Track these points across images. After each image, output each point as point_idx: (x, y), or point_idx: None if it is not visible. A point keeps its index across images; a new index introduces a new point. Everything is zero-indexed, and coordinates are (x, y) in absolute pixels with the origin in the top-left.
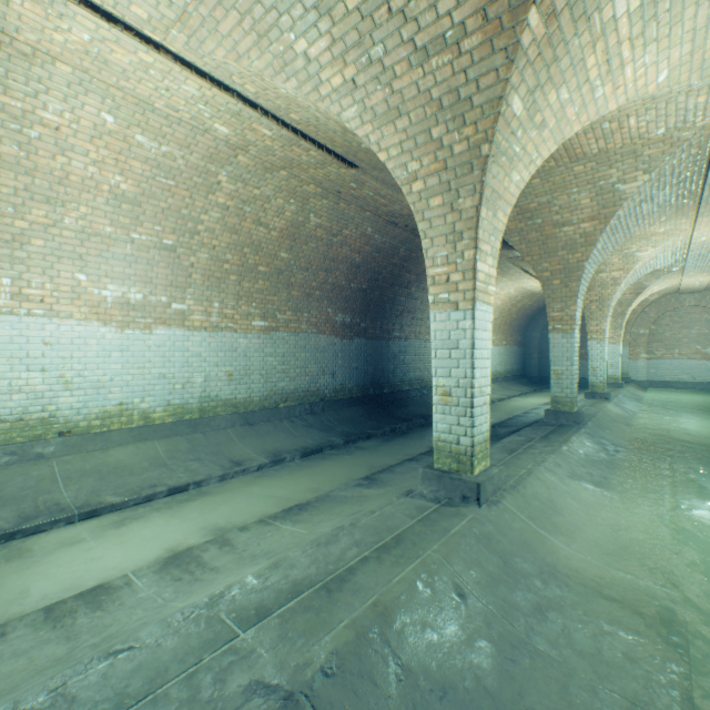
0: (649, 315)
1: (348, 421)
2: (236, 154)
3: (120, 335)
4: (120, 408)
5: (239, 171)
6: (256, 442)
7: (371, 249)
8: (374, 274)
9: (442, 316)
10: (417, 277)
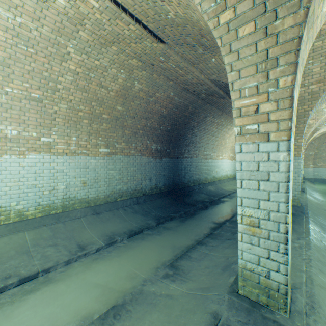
0: (314, 145)
1: (159, 207)
2: (77, 29)
3: None
4: None
5: (82, 44)
6: (99, 226)
7: (172, 106)
8: (174, 121)
9: (249, 147)
10: (198, 124)
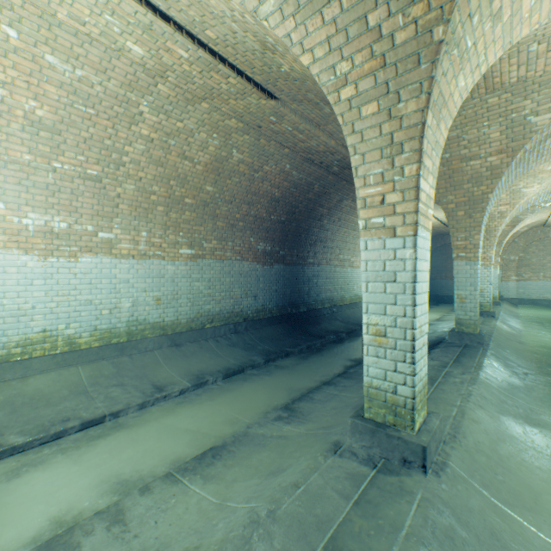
0: (518, 244)
1: (269, 338)
2: (156, 82)
3: (43, 263)
4: (43, 335)
5: (160, 101)
6: (182, 363)
7: (289, 184)
8: (291, 208)
9: (374, 244)
10: (329, 211)
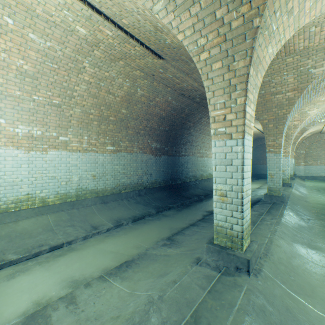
0: (305, 144)
1: (158, 199)
2: (93, 49)
3: (27, 155)
4: (27, 197)
5: (95, 60)
6: (108, 213)
7: (170, 109)
8: (172, 122)
9: (220, 143)
10: (194, 124)
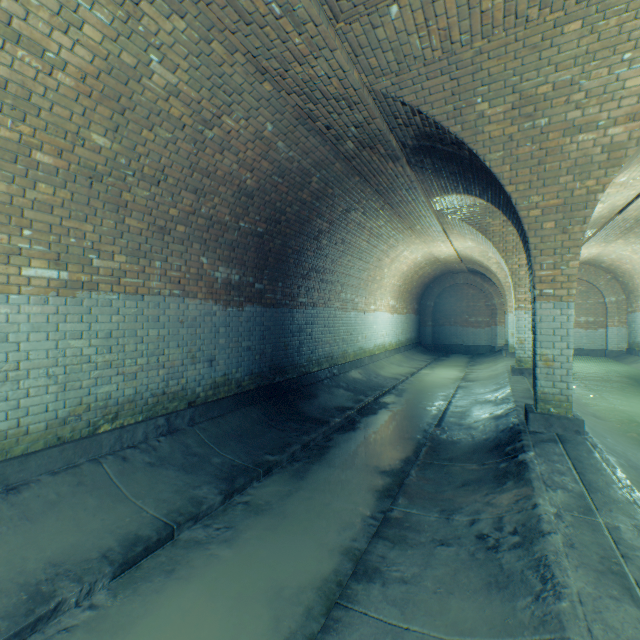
0: None
1: (235, 436)
2: None
3: None
4: None
5: None
6: (6, 544)
7: (270, 167)
8: (274, 212)
9: None
10: (330, 226)
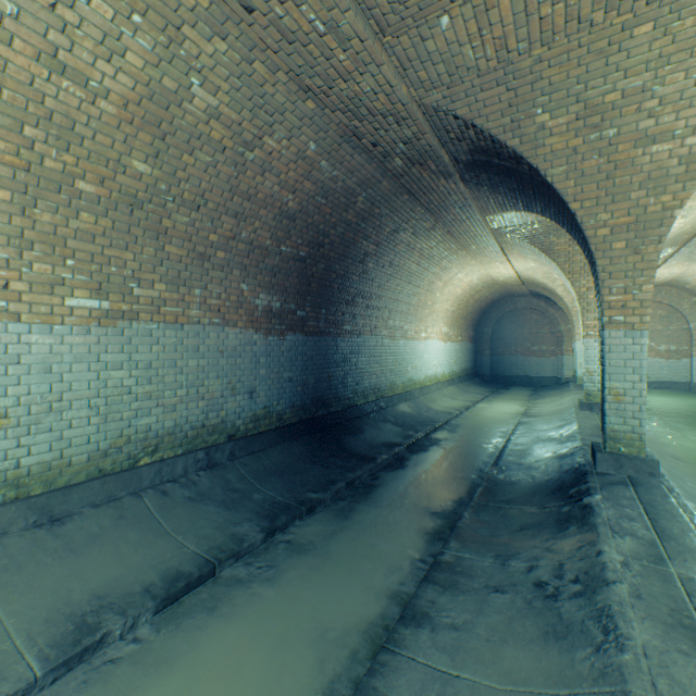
0: None
1: (276, 472)
2: None
3: None
4: None
5: None
6: (52, 575)
7: (313, 187)
8: (317, 235)
9: None
10: (377, 248)
